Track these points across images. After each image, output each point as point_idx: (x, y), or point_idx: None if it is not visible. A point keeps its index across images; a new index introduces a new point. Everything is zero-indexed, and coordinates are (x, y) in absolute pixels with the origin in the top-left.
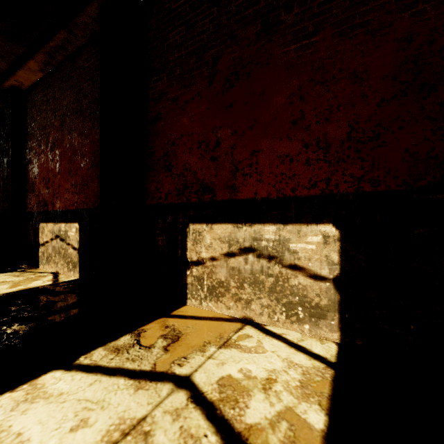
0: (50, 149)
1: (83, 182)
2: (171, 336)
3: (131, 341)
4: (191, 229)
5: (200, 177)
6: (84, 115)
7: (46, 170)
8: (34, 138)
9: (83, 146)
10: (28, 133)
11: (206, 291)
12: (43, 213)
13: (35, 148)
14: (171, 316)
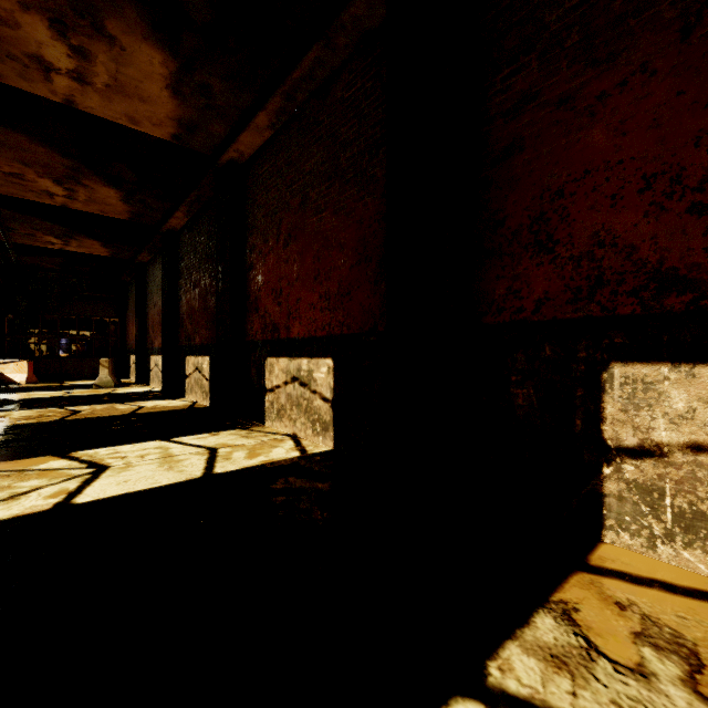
0: (283, 244)
1: (341, 290)
2: (665, 644)
3: (570, 638)
4: (616, 375)
5: (650, 258)
6: (344, 179)
7: (276, 277)
8: (257, 231)
9: (341, 230)
10: (249, 226)
11: (671, 522)
12: (271, 342)
13: (258, 246)
14: (596, 569)
